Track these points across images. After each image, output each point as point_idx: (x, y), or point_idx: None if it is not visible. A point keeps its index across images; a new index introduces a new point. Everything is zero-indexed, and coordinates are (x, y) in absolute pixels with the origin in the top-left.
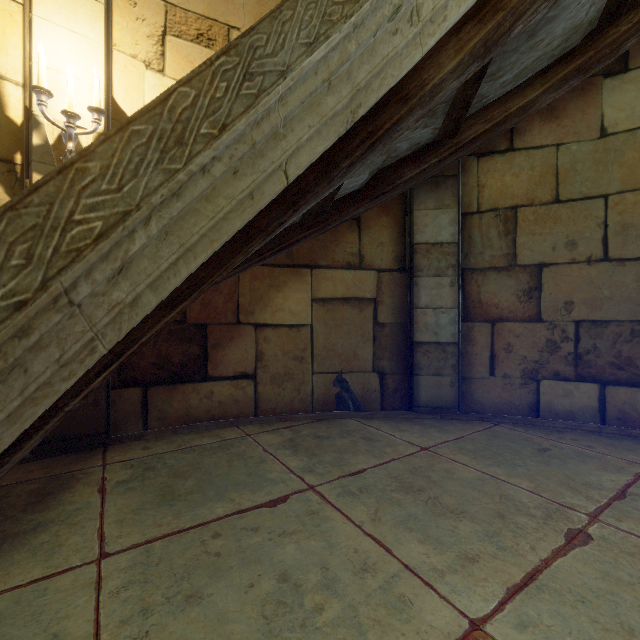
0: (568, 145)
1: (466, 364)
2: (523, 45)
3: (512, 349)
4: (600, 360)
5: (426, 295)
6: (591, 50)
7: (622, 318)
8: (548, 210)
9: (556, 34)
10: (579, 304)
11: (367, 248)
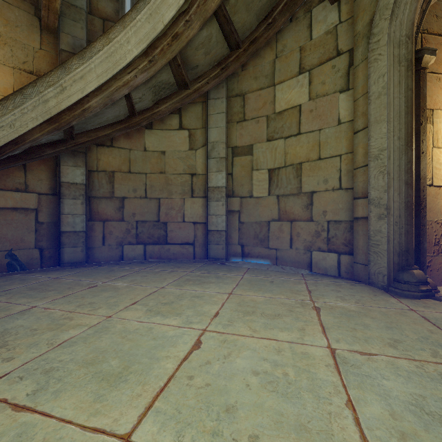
0: (134, 150)
1: (91, 241)
2: (94, 117)
3: (112, 233)
4: (144, 236)
5: (68, 208)
6: (128, 123)
7: (151, 220)
8: (127, 175)
9: (109, 116)
10: (138, 214)
11: (31, 181)
